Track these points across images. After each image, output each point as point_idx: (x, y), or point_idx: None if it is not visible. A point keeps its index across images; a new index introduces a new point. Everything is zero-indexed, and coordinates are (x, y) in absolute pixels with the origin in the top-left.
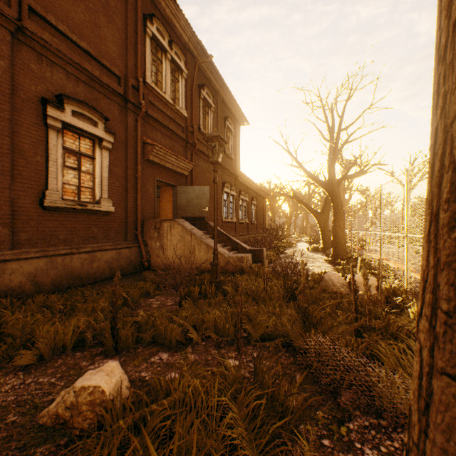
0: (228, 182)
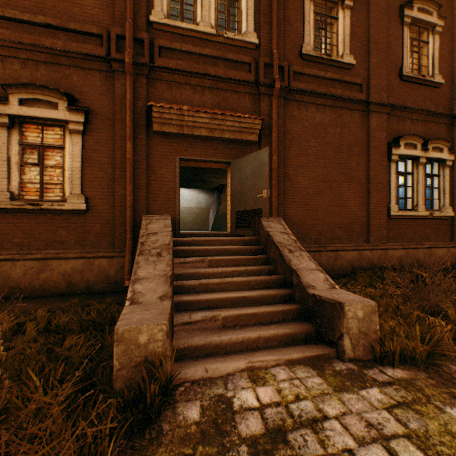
0: (410, 135)
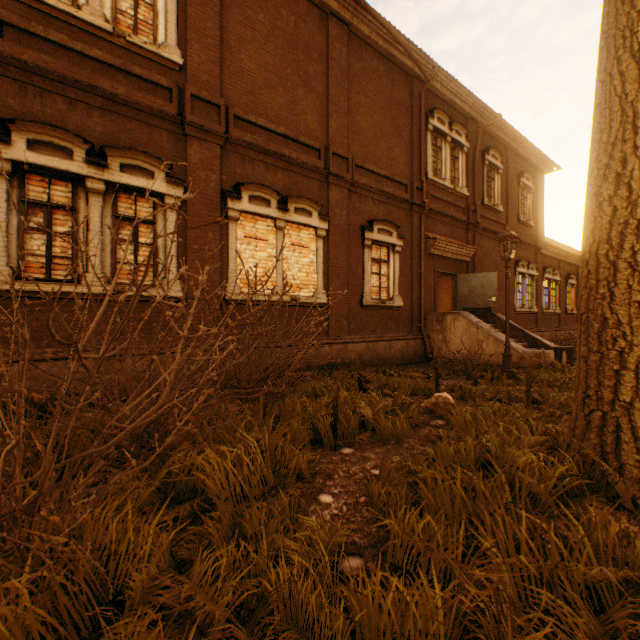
0: (523, 259)
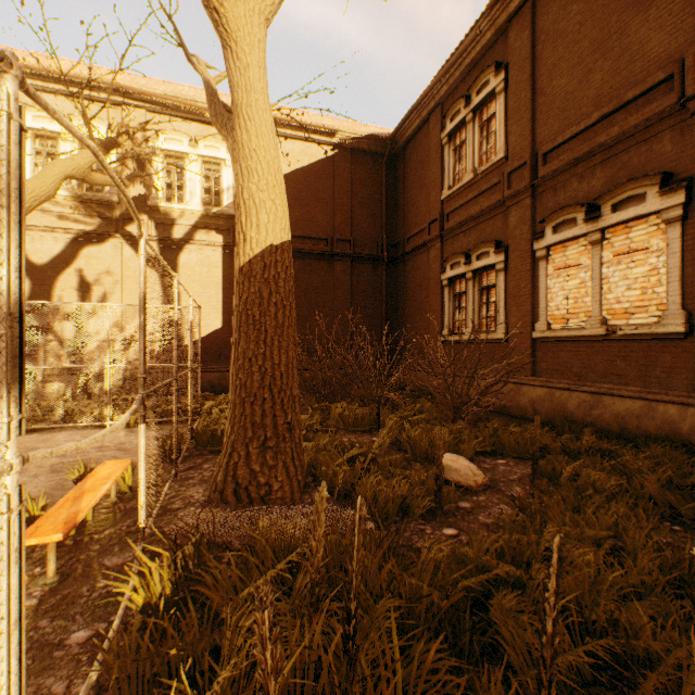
0: None
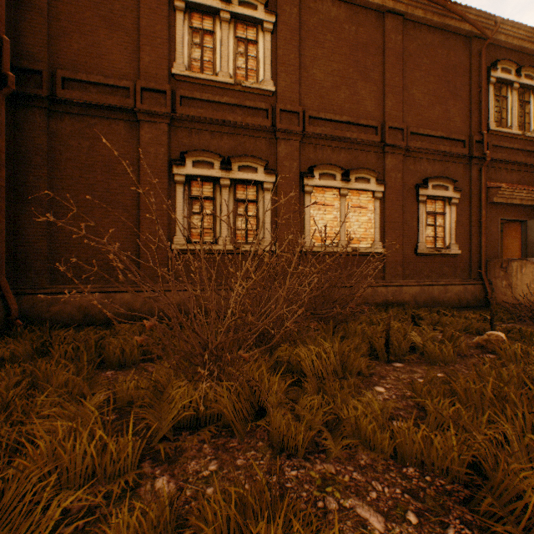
0: None
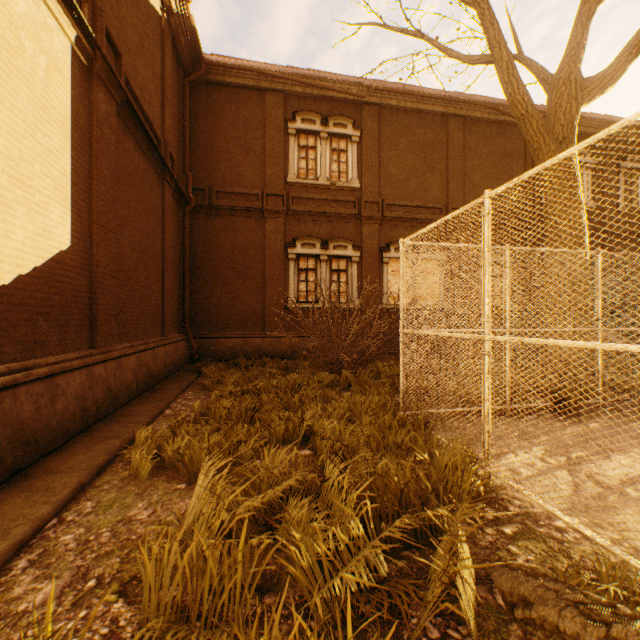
0: None
